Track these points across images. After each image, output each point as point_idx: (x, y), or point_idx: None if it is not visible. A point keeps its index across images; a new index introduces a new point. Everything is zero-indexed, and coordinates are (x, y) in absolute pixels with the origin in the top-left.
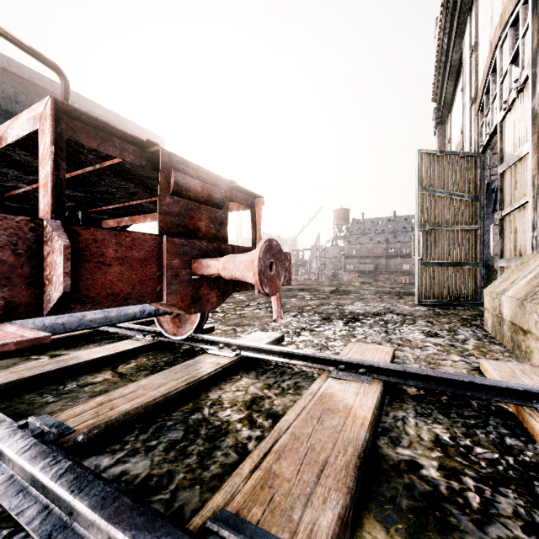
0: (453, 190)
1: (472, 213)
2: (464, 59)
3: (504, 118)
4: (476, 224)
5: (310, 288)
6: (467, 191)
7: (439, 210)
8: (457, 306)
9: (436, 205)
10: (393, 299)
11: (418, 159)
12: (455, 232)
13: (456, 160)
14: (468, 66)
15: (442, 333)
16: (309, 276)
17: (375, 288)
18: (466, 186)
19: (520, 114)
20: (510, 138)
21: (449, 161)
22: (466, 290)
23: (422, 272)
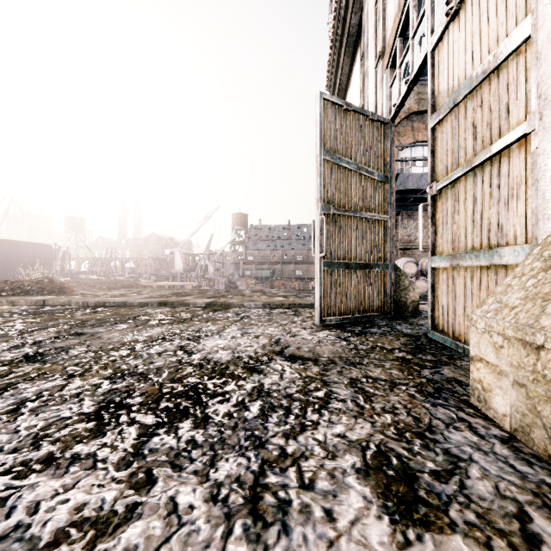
0: (362, 163)
1: (382, 198)
2: (366, 16)
3: (440, 40)
4: (385, 213)
5: (175, 301)
6: (377, 168)
7: (345, 187)
8: (371, 327)
9: (342, 180)
10: (287, 316)
11: (321, 107)
12: (364, 221)
13: (365, 123)
14: (373, 16)
15: (416, 458)
16: (200, 283)
17: (266, 297)
18: (375, 161)
19: (484, 3)
20: (456, 61)
21: (357, 121)
22: (375, 300)
23: (325, 277)
